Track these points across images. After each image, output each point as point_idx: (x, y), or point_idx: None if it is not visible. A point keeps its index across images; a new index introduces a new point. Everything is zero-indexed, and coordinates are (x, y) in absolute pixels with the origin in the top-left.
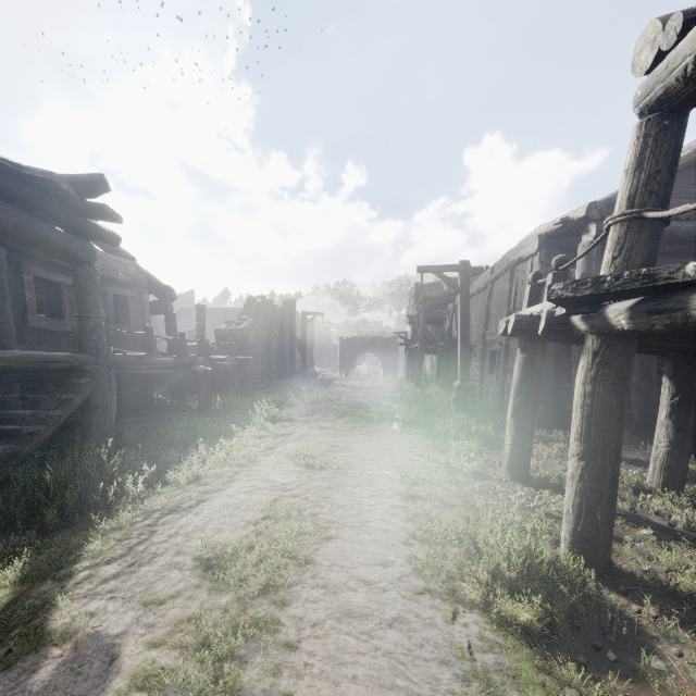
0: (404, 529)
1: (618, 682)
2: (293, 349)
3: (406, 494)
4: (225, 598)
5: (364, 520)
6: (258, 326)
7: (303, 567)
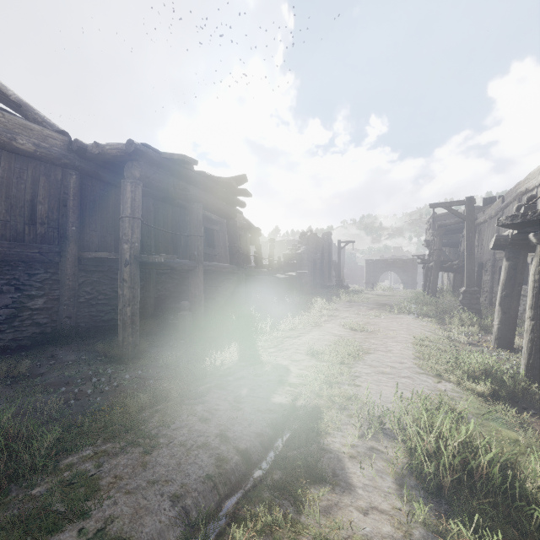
0: (412, 354)
1: (530, 418)
2: (330, 268)
3: (415, 343)
4: (324, 363)
5: (389, 349)
6: (308, 251)
7: (358, 359)
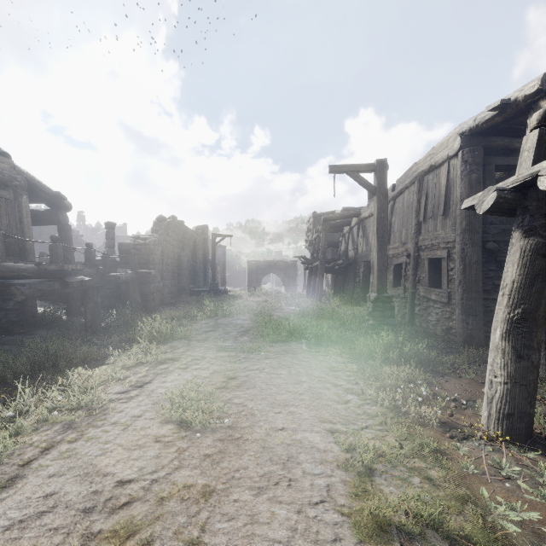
0: None
1: None
2: (205, 269)
3: (368, 518)
4: None
5: None
6: (167, 244)
7: None
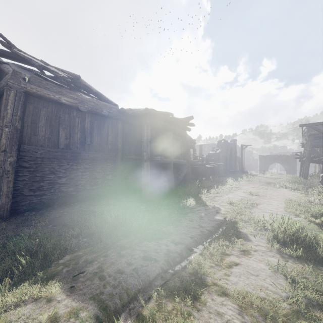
0: (283, 206)
1: None
2: (235, 161)
3: (286, 202)
4: (236, 207)
5: (270, 203)
6: (222, 151)
7: (253, 207)
